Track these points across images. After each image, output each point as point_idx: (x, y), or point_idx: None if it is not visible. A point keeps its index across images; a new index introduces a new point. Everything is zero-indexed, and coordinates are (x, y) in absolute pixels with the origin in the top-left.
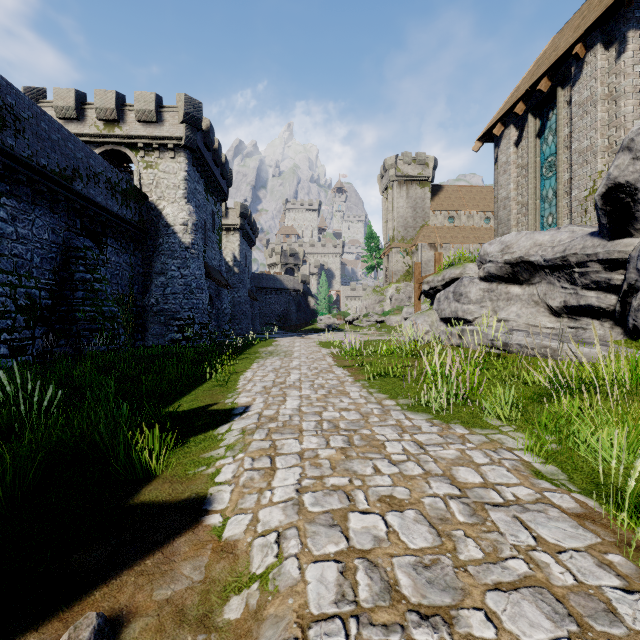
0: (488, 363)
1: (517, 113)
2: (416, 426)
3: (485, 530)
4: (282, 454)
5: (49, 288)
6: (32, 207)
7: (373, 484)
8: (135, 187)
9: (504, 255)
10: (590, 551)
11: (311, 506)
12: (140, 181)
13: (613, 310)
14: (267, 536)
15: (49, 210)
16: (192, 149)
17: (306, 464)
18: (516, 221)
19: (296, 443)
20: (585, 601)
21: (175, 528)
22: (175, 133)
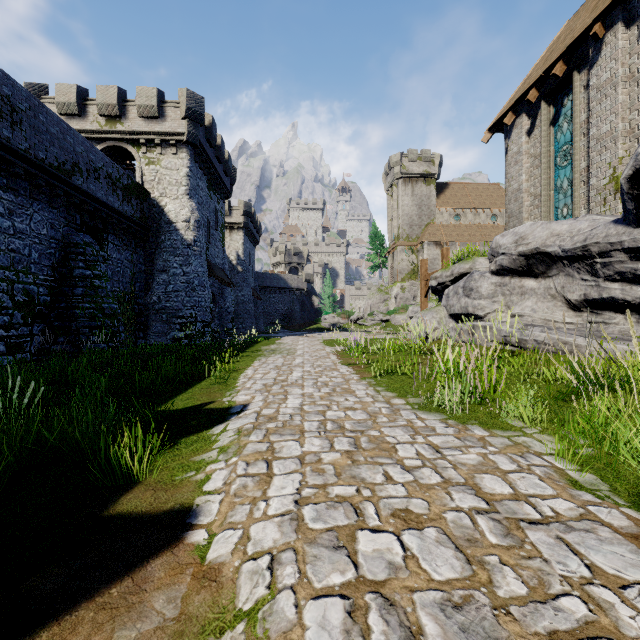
0: (502, 360)
1: (530, 100)
2: (429, 427)
3: (525, 555)
4: (280, 458)
5: (48, 284)
6: (30, 201)
7: (385, 495)
8: (137, 183)
9: (518, 247)
10: None
11: (312, 522)
12: (142, 177)
13: (639, 303)
14: (258, 560)
15: (48, 205)
16: (194, 145)
17: (307, 470)
18: (528, 213)
19: (296, 445)
20: None
21: (151, 546)
22: (177, 129)
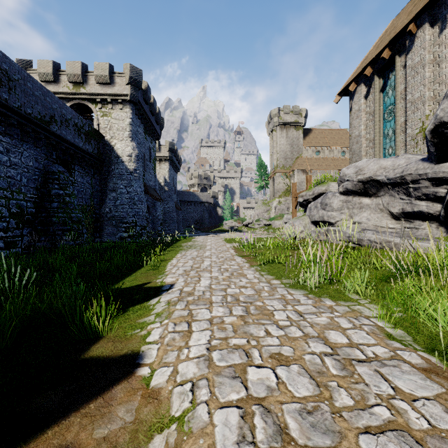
0: (347, 253)
1: (366, 75)
2: (296, 299)
3: (354, 381)
4: (197, 320)
5: (33, 200)
6: (21, 143)
7: (265, 344)
8: (95, 129)
9: (358, 176)
10: (438, 399)
11: (218, 361)
12: (98, 125)
13: (438, 215)
14: (184, 385)
15: (33, 145)
16: (135, 103)
17: (214, 328)
18: (365, 152)
19: (207, 312)
20: (440, 443)
21: (114, 378)
22: (123, 91)
